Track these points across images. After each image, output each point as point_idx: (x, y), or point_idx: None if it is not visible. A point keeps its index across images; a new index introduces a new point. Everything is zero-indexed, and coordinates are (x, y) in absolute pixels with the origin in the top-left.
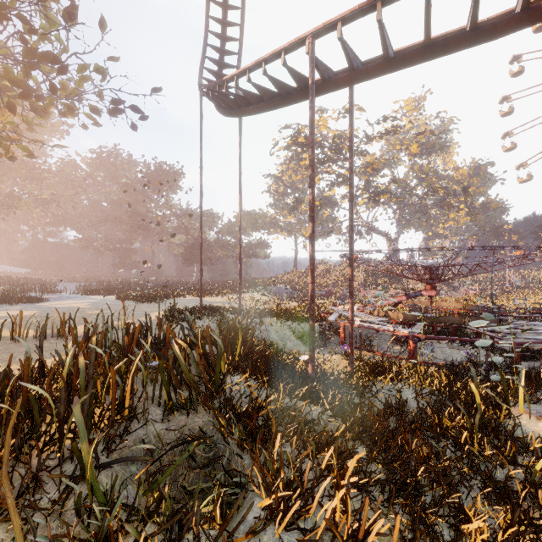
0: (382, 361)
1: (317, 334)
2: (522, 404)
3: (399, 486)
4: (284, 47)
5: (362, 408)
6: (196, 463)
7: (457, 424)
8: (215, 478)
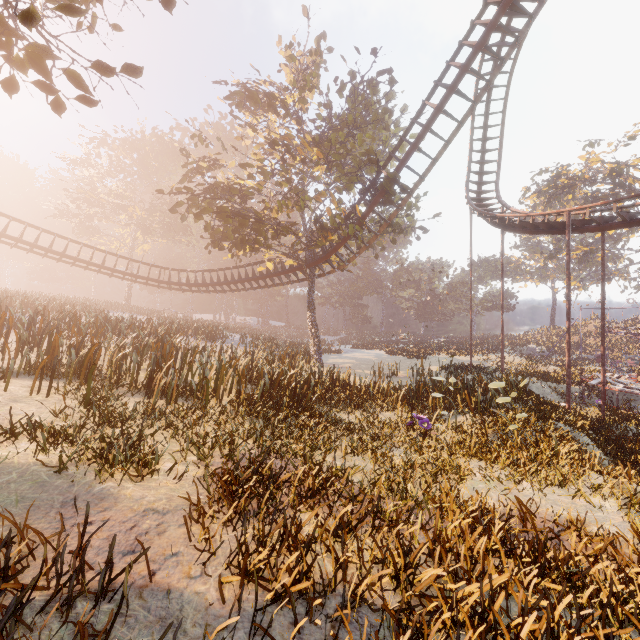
0: (632, 414)
1: (576, 394)
2: None
3: None
4: (548, 213)
5: None
6: None
7: None
8: None
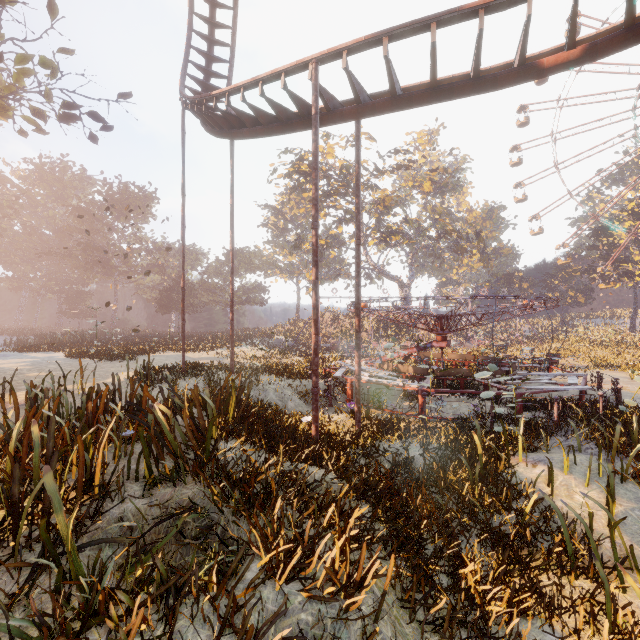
0: (390, 418)
1: (321, 393)
2: (520, 453)
3: (402, 542)
4: (285, 68)
5: (369, 469)
6: (185, 539)
7: (461, 477)
8: (209, 549)
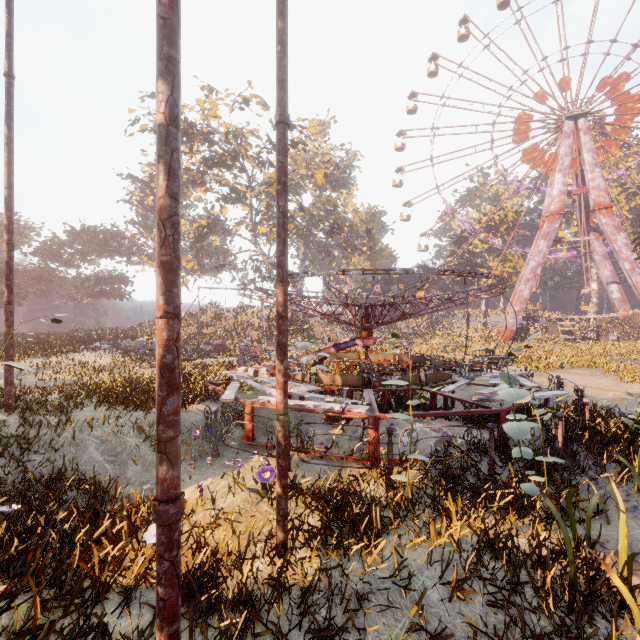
0: (342, 489)
1: (199, 432)
2: (622, 555)
3: None
4: None
5: None
6: None
7: None
8: None
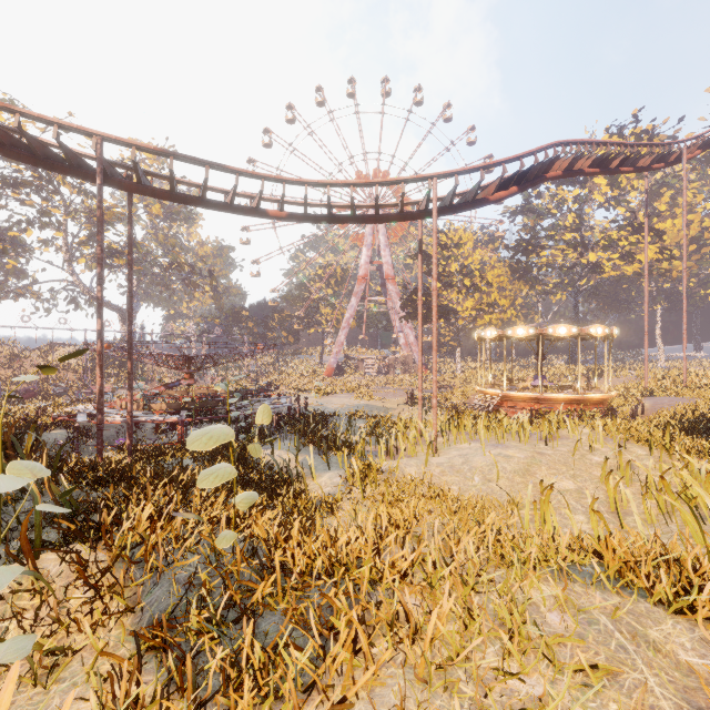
0: (159, 446)
1: (63, 442)
2: None
3: None
4: (60, 123)
5: None
6: None
7: None
8: None
